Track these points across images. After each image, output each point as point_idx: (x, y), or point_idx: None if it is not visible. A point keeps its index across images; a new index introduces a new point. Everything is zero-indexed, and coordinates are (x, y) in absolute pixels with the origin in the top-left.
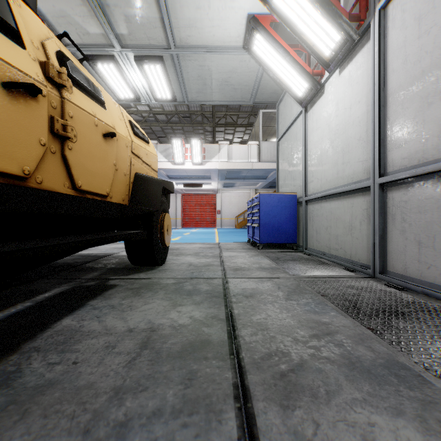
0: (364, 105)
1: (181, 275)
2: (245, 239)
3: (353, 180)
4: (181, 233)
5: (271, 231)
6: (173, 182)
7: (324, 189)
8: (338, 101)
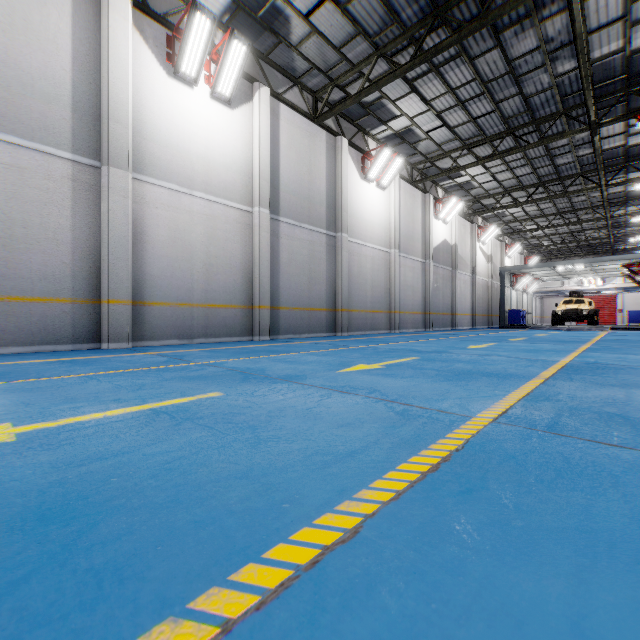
0: None
1: None
2: None
3: None
4: None
5: (631, 320)
6: None
7: None
8: None
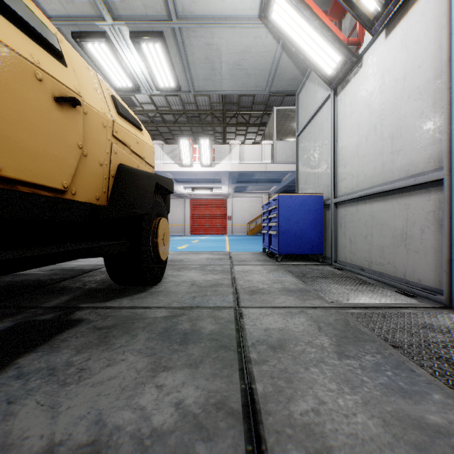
0: (428, 69)
1: (178, 303)
2: (259, 247)
3: (408, 173)
4: (189, 241)
5: (293, 240)
6: (181, 187)
7: (362, 187)
8: (384, 73)
